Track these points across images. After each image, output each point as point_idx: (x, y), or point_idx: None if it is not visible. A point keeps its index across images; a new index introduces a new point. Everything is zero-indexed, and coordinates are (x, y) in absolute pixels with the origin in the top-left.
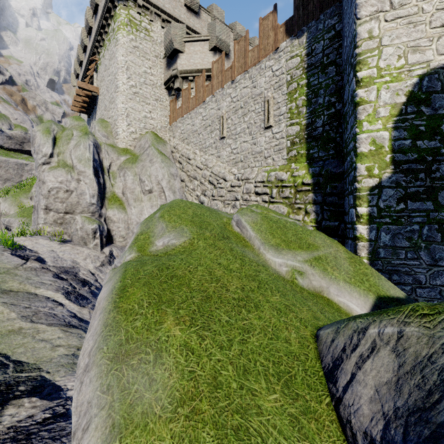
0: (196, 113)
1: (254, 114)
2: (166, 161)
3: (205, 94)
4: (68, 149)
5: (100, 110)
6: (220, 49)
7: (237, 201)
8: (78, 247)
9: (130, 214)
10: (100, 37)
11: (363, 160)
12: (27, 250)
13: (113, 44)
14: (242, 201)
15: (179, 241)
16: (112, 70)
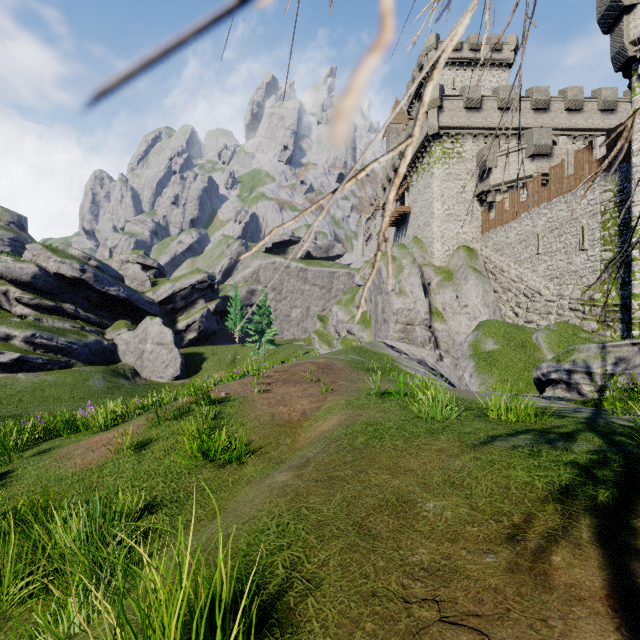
0: (510, 227)
1: (570, 236)
2: (479, 278)
3: (519, 210)
4: (403, 277)
5: (412, 227)
6: (538, 154)
7: (551, 315)
8: (420, 348)
9: (450, 325)
10: (413, 164)
11: (635, 299)
12: (396, 348)
13: (428, 176)
14: (556, 315)
15: (495, 347)
16: (426, 197)
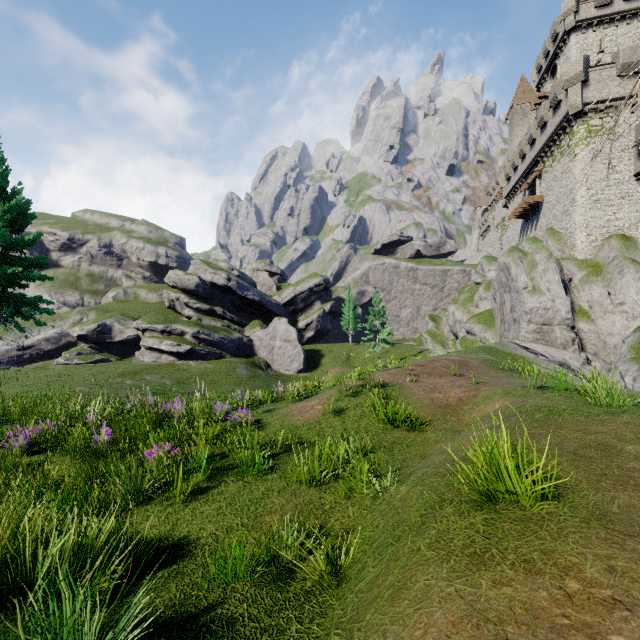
0: None
1: None
2: None
3: None
4: (536, 274)
5: (545, 218)
6: None
7: None
8: (560, 350)
9: (599, 325)
10: (547, 148)
11: None
12: (530, 349)
13: (568, 160)
14: None
15: None
16: (565, 184)
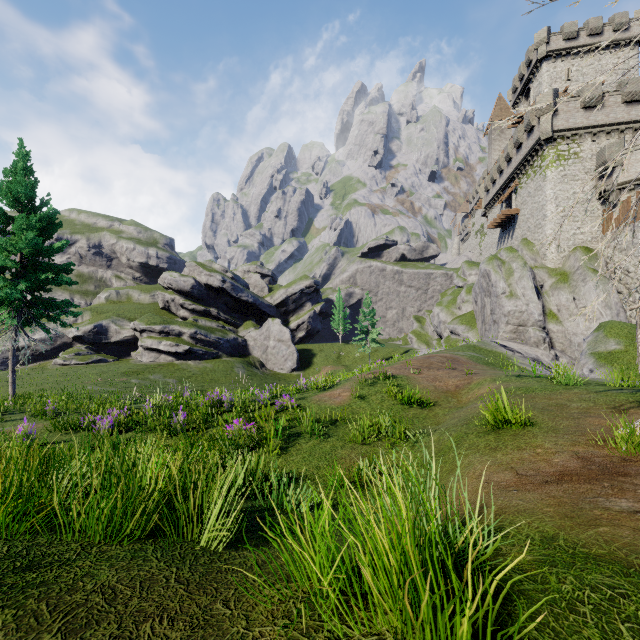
0: (637, 226)
1: None
2: (600, 279)
3: None
4: (513, 281)
5: (520, 229)
6: None
7: None
8: (533, 348)
9: (566, 326)
10: (522, 167)
11: None
12: (508, 347)
13: (540, 179)
14: None
15: (617, 347)
16: (538, 200)
